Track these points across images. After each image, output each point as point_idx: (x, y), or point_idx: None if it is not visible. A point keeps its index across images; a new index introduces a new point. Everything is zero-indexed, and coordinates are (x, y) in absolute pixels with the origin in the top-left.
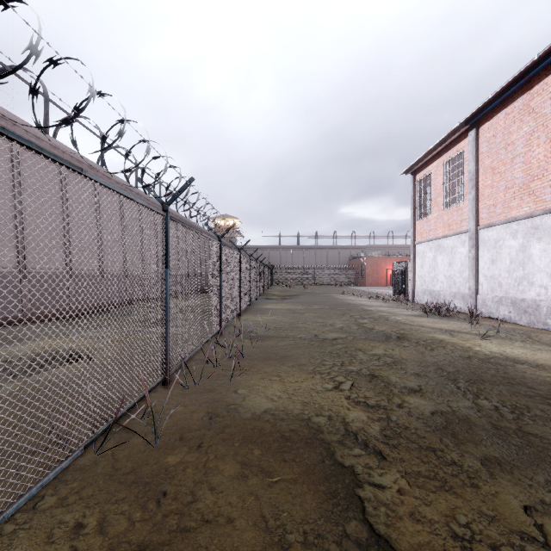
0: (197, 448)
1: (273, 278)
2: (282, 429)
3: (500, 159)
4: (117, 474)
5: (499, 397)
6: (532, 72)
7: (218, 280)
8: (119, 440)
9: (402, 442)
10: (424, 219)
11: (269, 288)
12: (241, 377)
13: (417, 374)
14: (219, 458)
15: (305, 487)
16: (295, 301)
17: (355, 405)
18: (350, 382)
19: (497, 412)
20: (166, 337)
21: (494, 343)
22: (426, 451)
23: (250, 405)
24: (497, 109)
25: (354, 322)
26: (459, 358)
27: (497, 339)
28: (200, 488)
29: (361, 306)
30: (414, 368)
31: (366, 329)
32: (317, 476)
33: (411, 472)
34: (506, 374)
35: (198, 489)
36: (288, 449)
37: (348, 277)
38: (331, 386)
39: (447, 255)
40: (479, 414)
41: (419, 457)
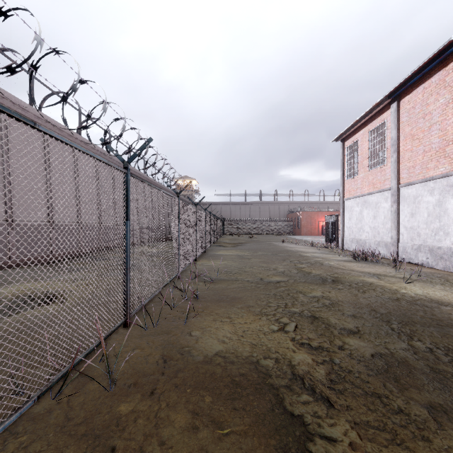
0: (150, 394)
1: (224, 229)
2: (233, 373)
3: (419, 127)
4: (68, 425)
5: (431, 338)
6: (448, 51)
7: (176, 230)
8: (76, 385)
9: (347, 387)
10: (351, 179)
11: (221, 237)
12: (195, 319)
13: (353, 316)
14: (170, 406)
15: (255, 441)
16: (243, 248)
17: (299, 348)
18: (294, 324)
19: (432, 355)
20: (127, 283)
21: (418, 286)
22: (372, 398)
23: (203, 348)
24: (416, 84)
25: (294, 266)
26: (389, 300)
27: (419, 282)
28: (149, 443)
29: (298, 252)
30: (350, 309)
31: (304, 273)
32: (267, 427)
33: (360, 422)
34: (434, 316)
35: (147, 444)
36: (238, 396)
37: (286, 228)
38: (277, 328)
39: (372, 209)
40: (416, 356)
41: (366, 404)
